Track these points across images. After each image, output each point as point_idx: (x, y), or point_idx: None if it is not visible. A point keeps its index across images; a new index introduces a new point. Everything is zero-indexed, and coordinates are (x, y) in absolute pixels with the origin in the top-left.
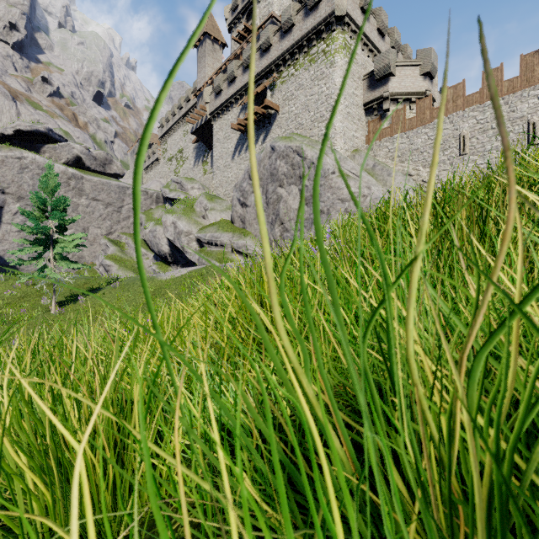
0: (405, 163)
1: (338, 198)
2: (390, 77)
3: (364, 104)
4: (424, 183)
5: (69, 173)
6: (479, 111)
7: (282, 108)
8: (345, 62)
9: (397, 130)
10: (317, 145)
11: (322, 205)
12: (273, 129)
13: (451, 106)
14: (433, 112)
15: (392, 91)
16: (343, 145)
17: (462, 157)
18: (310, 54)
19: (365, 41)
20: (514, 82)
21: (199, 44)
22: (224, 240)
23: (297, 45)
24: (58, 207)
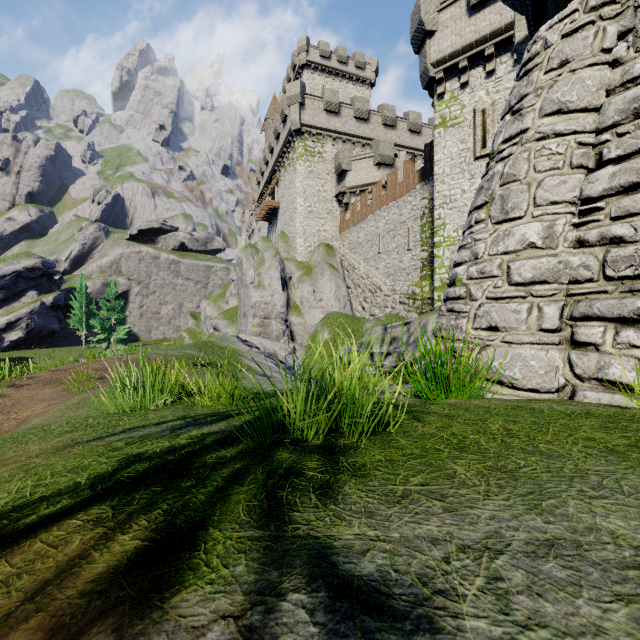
0: (356, 256)
1: (250, 305)
2: (347, 172)
3: (335, 196)
4: (361, 277)
5: (170, 259)
6: (387, 212)
7: (280, 204)
8: (306, 167)
9: (352, 222)
10: (267, 251)
11: (245, 309)
12: (278, 221)
13: (375, 204)
14: (366, 209)
15: (348, 185)
16: (302, 243)
17: (380, 255)
18: (288, 159)
19: (334, 137)
20: (401, 187)
21: (265, 128)
22: (221, 327)
23: (282, 151)
24: (115, 308)
